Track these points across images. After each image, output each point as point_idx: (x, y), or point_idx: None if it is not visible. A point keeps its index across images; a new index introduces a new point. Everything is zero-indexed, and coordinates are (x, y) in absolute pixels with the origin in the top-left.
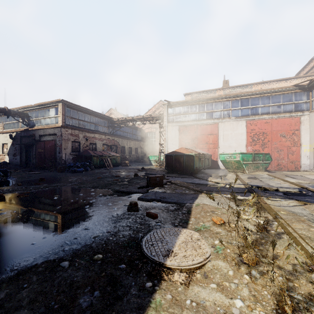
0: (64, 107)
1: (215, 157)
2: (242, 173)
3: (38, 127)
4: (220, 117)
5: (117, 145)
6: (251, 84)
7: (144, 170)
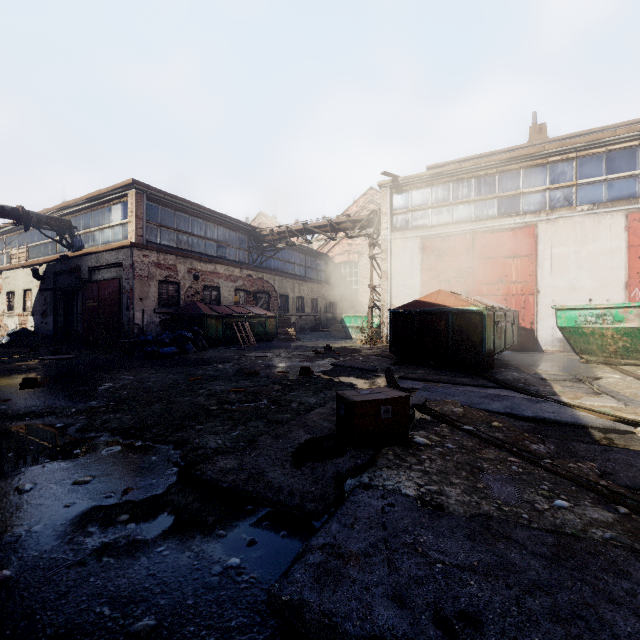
0: (141, 200)
1: (527, 320)
2: None
3: (86, 250)
4: (540, 208)
5: (271, 293)
6: (613, 127)
7: (331, 352)
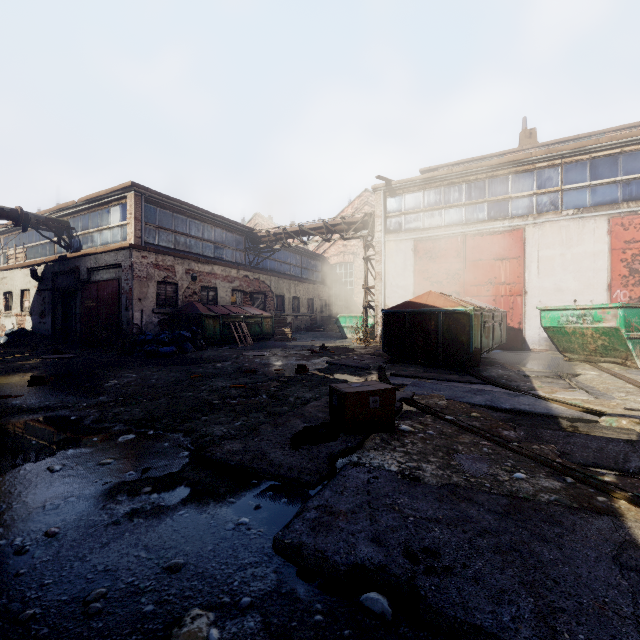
0: (140, 202)
1: (515, 320)
2: (622, 368)
3: (85, 251)
4: (528, 212)
5: (267, 293)
6: (600, 133)
7: (326, 351)
